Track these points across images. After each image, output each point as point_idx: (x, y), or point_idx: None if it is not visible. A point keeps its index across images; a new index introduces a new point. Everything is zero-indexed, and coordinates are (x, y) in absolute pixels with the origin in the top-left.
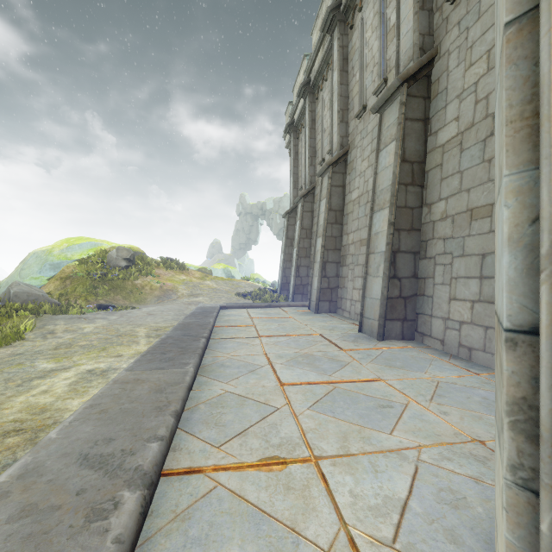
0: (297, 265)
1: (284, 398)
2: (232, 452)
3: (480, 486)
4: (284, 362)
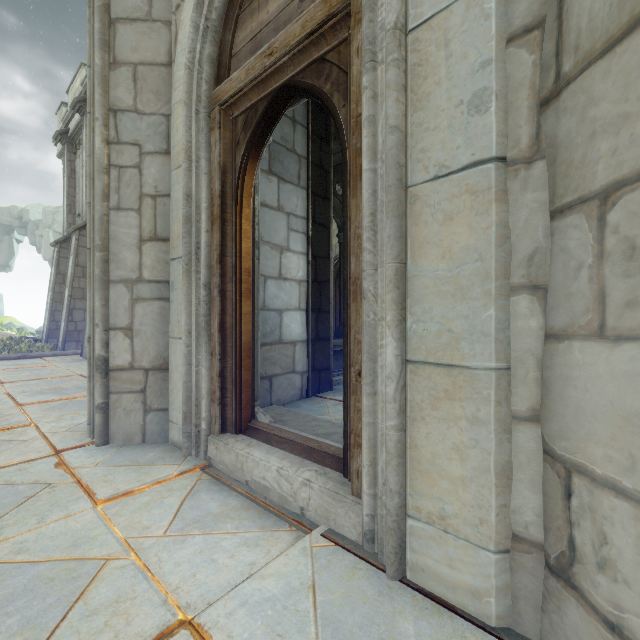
0: (71, 307)
1: (19, 410)
2: None
3: None
4: (27, 394)
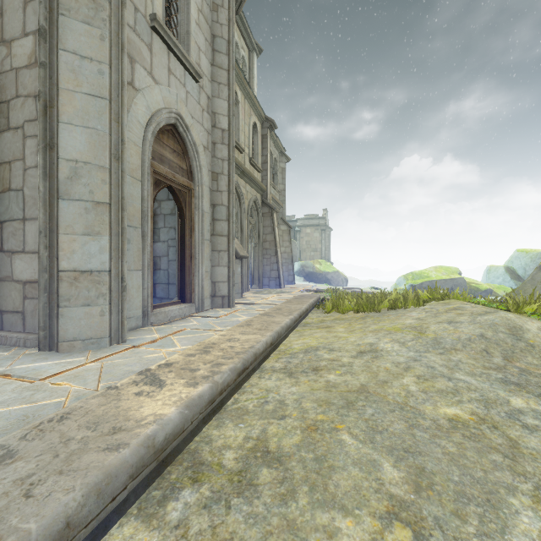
0: None
1: None
2: (66, 393)
3: (23, 359)
4: None
